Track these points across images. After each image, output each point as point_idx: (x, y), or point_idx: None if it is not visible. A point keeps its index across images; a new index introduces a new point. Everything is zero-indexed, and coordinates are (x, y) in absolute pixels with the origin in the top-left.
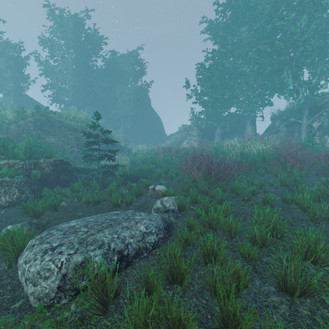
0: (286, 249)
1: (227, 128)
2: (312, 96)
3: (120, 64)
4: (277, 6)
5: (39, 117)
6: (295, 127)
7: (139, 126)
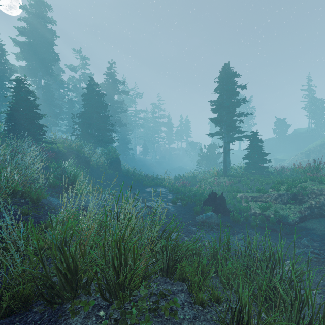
0: None
1: None
2: None
3: None
4: None
5: (322, 142)
6: None
7: None
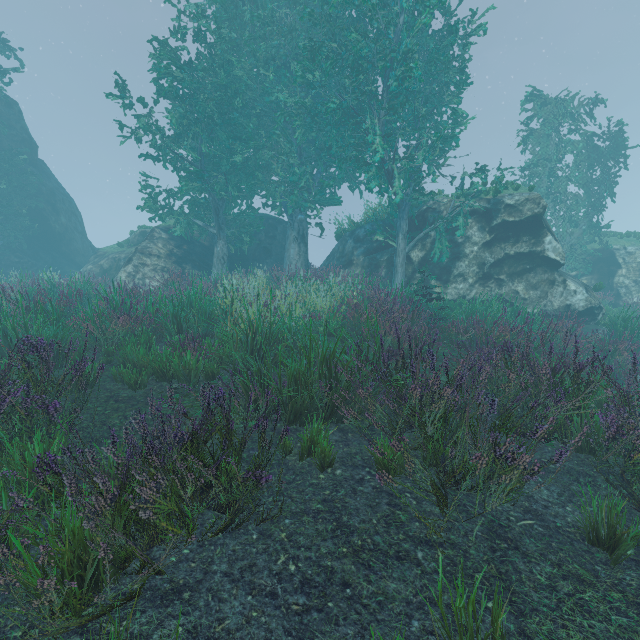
0: None
1: (244, 245)
2: (415, 192)
3: None
4: None
5: None
6: (382, 256)
7: None
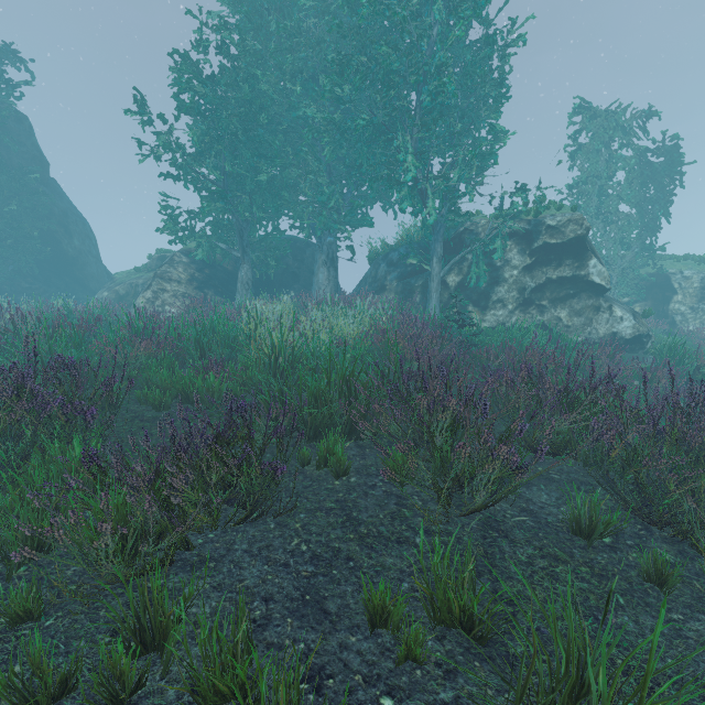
0: None
1: (270, 269)
2: (450, 213)
3: None
4: None
5: None
6: (417, 281)
7: None
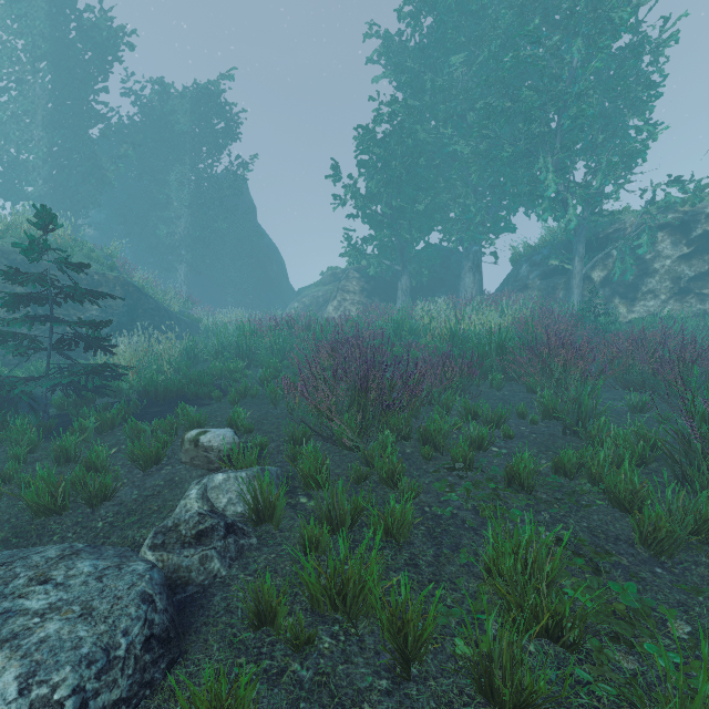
0: (600, 708)
1: (423, 278)
2: (592, 216)
3: (176, 114)
4: (525, 17)
5: None
6: (559, 279)
7: (226, 265)
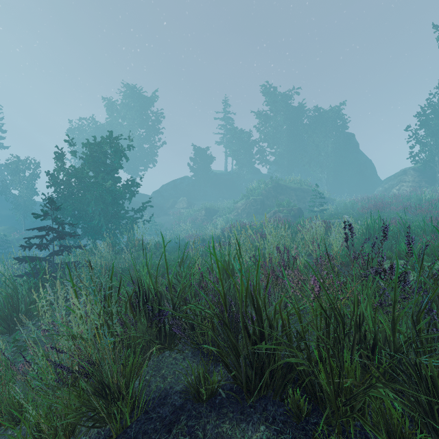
0: None
1: None
2: None
3: (323, 120)
4: None
5: (274, 184)
6: None
7: (343, 175)
